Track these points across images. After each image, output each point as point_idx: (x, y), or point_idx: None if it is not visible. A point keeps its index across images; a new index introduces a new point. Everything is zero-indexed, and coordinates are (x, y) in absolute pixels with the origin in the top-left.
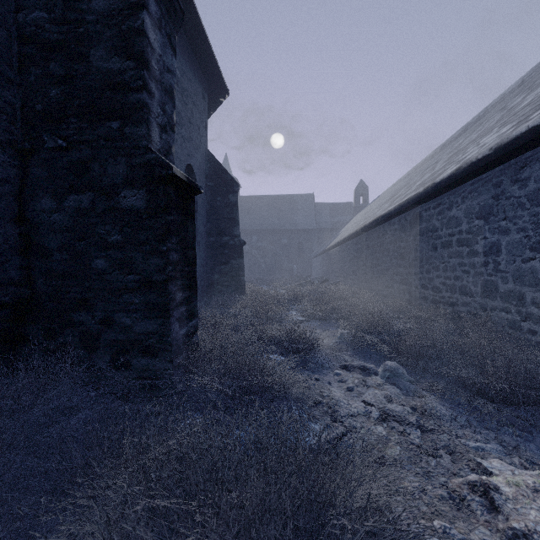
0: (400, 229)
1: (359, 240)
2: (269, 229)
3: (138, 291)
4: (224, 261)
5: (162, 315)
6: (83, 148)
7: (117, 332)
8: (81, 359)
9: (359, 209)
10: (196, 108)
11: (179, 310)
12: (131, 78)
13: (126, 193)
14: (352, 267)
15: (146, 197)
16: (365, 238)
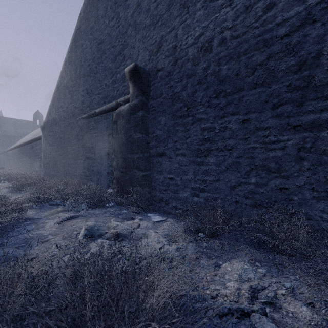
0: (30, 148)
1: (20, 149)
2: None
3: None
4: None
5: None
6: None
7: None
8: None
9: (36, 127)
10: None
11: None
12: None
13: None
14: (17, 161)
15: None
16: (22, 149)
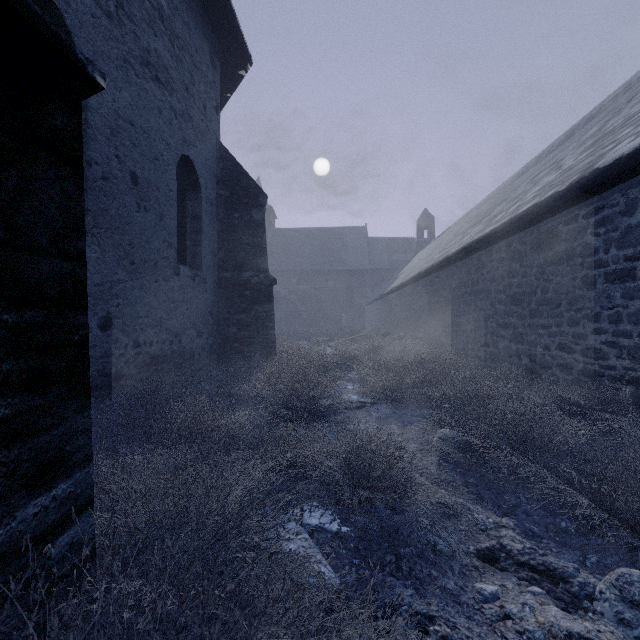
0: (511, 258)
1: (434, 279)
2: (312, 269)
3: None
4: (245, 307)
5: None
6: None
7: None
8: None
9: (423, 245)
10: (199, 74)
11: None
12: None
13: None
14: (423, 317)
15: None
16: (446, 275)
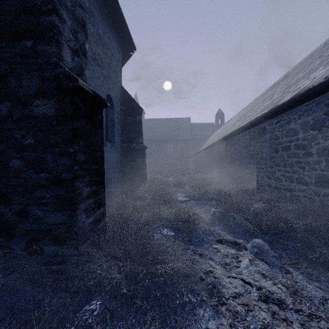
0: (250, 138)
1: (220, 146)
2: (162, 139)
3: (49, 187)
4: (133, 159)
5: (69, 208)
6: (2, 63)
7: (31, 223)
8: (0, 246)
9: (218, 127)
10: (113, 57)
11: (86, 203)
12: (42, 3)
13: (39, 103)
14: (215, 163)
15: (55, 106)
16: (225, 144)
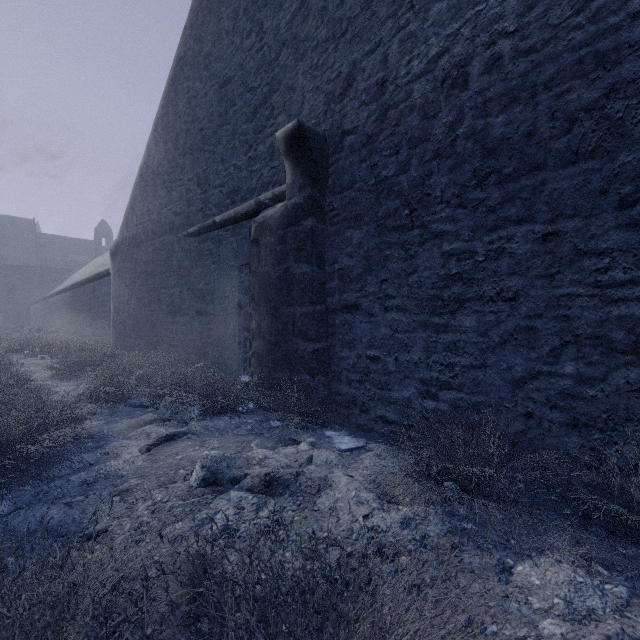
0: (89, 293)
1: (71, 294)
2: None
3: None
4: None
5: None
6: None
7: None
8: None
9: (101, 252)
10: None
11: None
12: None
13: None
14: (67, 317)
15: None
16: (75, 293)
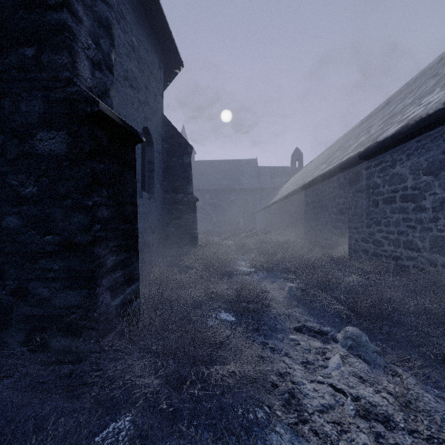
0: (339, 187)
1: (298, 197)
2: (219, 188)
3: (58, 255)
4: (179, 215)
5: (87, 285)
6: None
7: (32, 306)
8: None
9: (295, 172)
10: (152, 76)
11: (111, 277)
12: None
13: (43, 135)
14: (291, 221)
15: (67, 140)
16: (304, 195)
